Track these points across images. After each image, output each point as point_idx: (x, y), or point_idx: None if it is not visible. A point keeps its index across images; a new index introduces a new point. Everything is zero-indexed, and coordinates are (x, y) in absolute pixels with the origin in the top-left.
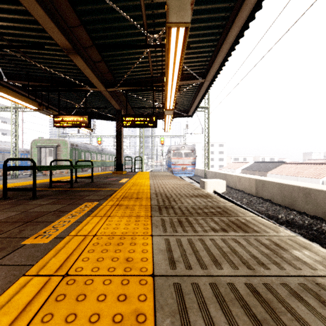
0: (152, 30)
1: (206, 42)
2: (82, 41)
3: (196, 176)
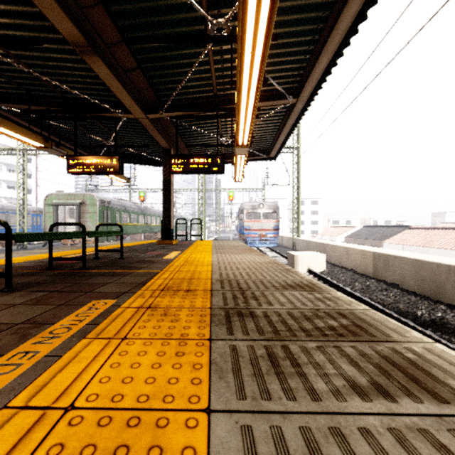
0: (215, 13)
1: (301, 34)
2: (103, 32)
3: (280, 247)
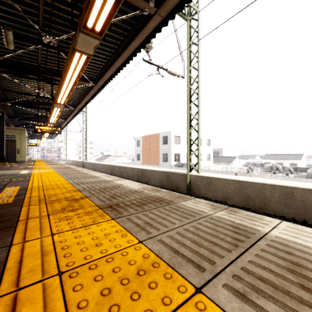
0: None
1: None
2: None
3: None
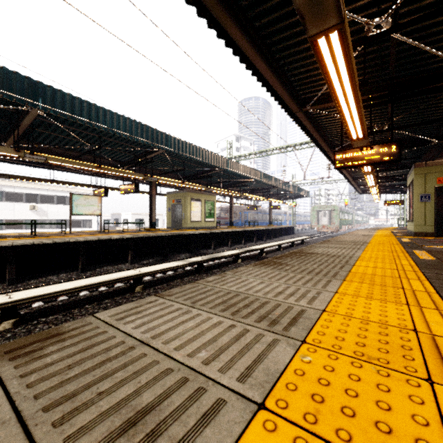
0: None
1: None
2: None
3: None
